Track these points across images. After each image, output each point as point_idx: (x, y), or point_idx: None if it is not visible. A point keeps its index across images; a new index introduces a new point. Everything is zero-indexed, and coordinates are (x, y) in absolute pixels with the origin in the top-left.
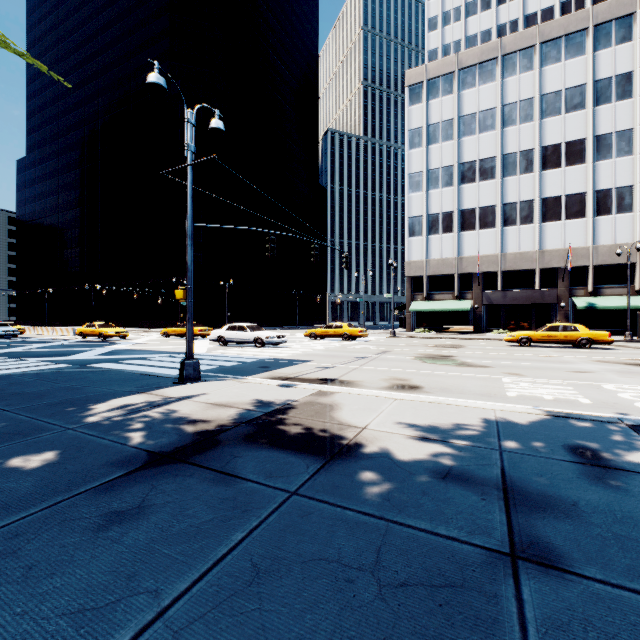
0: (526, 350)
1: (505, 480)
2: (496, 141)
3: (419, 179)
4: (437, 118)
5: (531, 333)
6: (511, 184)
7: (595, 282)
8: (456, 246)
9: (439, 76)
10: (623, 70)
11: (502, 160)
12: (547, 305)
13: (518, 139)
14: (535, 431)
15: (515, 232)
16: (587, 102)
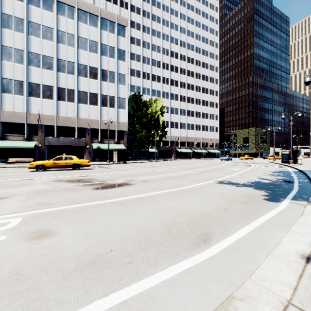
0: (31, 174)
1: None
2: (54, 48)
3: None
4: (10, 12)
5: (45, 162)
6: (62, 77)
7: (102, 137)
8: (26, 105)
9: None
10: (112, 45)
11: (57, 61)
12: (81, 147)
13: (66, 53)
14: None
15: (65, 105)
16: (98, 51)
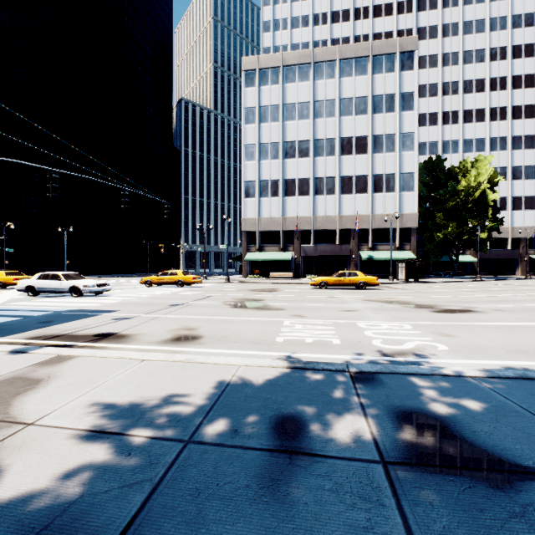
0: (322, 292)
1: (131, 523)
2: (310, 128)
3: (253, 150)
4: (267, 102)
5: (327, 278)
6: (320, 163)
7: (373, 240)
8: (281, 208)
9: (268, 68)
10: (389, 92)
11: (314, 143)
12: (344, 256)
13: (325, 129)
14: (258, 395)
15: (323, 200)
16: (368, 110)
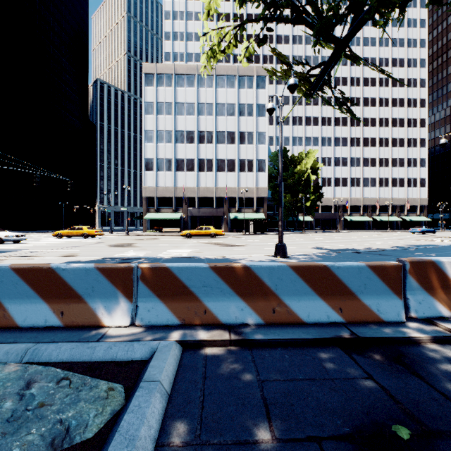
0: (184, 240)
1: None
2: (195, 122)
3: (152, 135)
4: (163, 99)
5: (191, 231)
6: (202, 148)
7: (239, 205)
8: (173, 180)
9: (164, 74)
10: (250, 102)
11: (198, 134)
12: (219, 217)
13: (206, 124)
14: (81, 262)
15: (204, 175)
16: (236, 113)
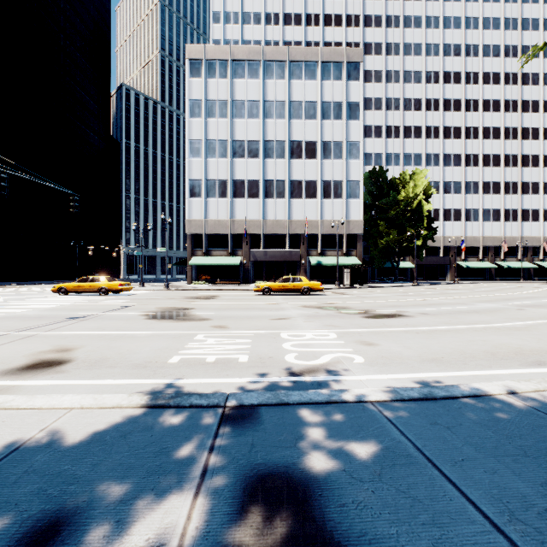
0: (264, 298)
1: None
2: (260, 128)
3: (199, 146)
4: (214, 96)
5: (271, 284)
6: (270, 165)
7: (322, 246)
8: (230, 210)
9: (216, 59)
10: (337, 99)
11: (264, 144)
12: (294, 262)
13: (275, 131)
14: (48, 468)
15: (273, 204)
16: (318, 115)
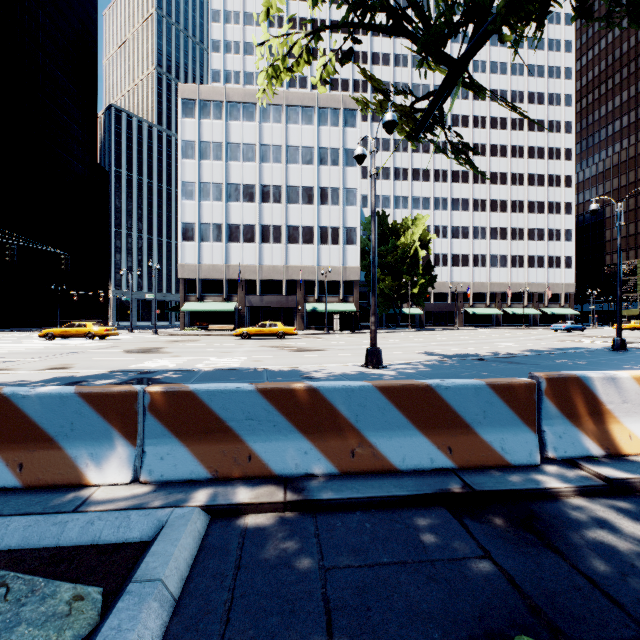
0: (238, 341)
1: None
2: (256, 172)
3: (192, 189)
4: (209, 137)
5: (249, 329)
6: (267, 210)
7: (320, 292)
8: (225, 255)
9: (210, 100)
10: (334, 146)
11: (260, 189)
12: (291, 308)
13: (272, 175)
14: (75, 378)
15: (269, 249)
16: (315, 161)
